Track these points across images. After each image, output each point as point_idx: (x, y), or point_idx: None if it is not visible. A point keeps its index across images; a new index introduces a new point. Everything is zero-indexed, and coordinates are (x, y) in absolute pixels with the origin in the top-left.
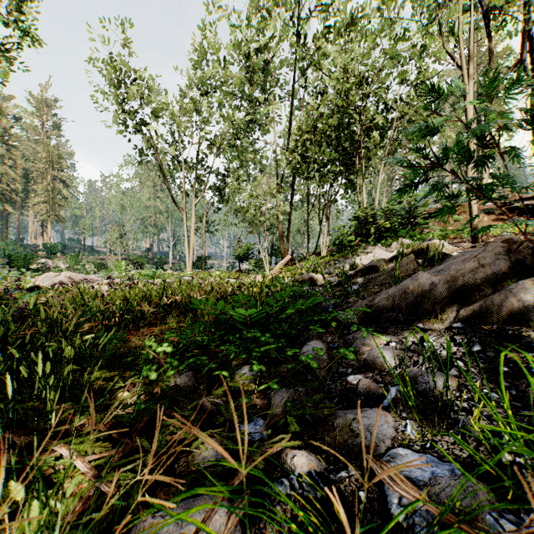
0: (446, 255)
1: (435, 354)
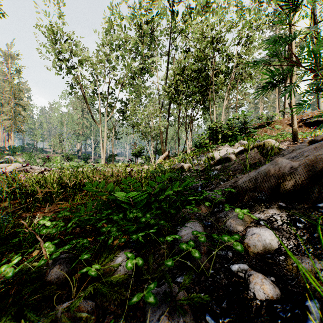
0: (280, 149)
1: (314, 236)
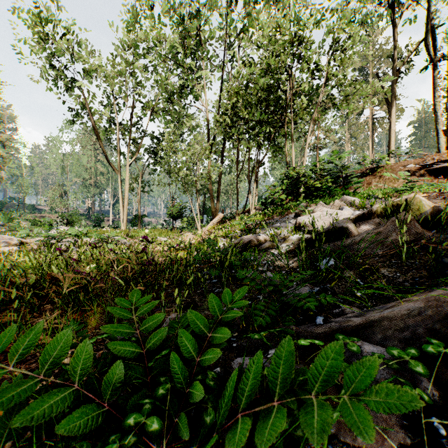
0: None
1: None
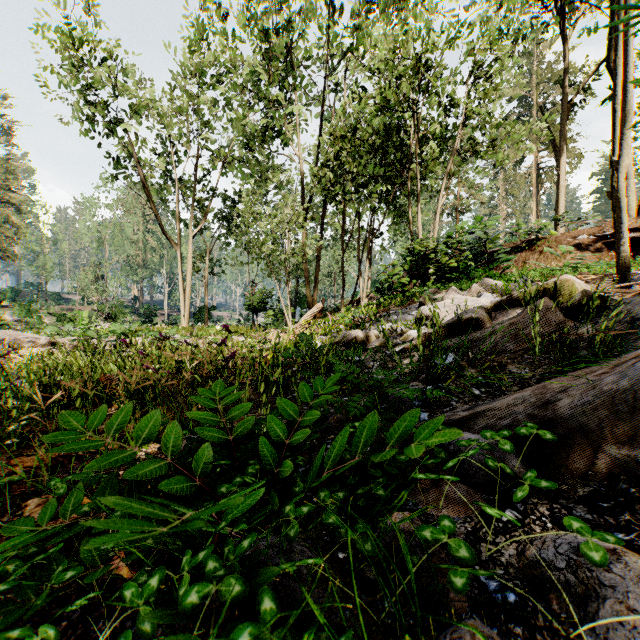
0: (604, 299)
1: None
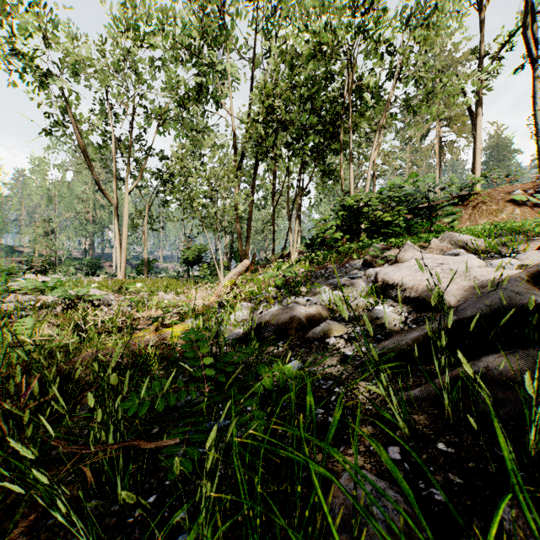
0: None
1: None
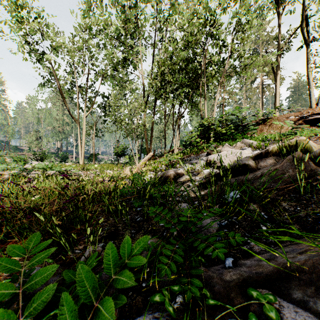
0: None
1: None
